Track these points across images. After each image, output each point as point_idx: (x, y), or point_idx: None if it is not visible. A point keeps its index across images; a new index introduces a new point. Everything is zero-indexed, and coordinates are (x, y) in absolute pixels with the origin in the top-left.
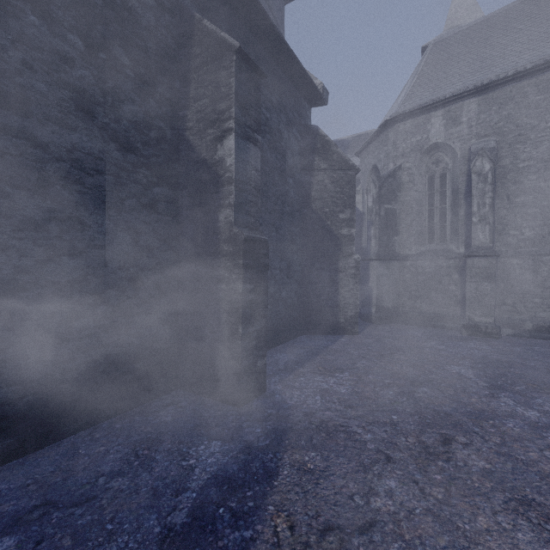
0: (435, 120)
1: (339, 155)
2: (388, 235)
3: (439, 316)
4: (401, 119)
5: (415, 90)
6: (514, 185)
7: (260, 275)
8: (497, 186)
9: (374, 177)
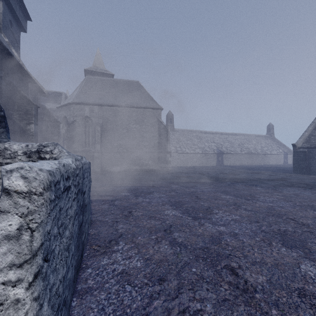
0: (86, 109)
1: (54, 117)
2: (71, 143)
3: None
4: (76, 104)
5: (80, 94)
6: (106, 134)
7: None
8: (102, 133)
9: (65, 123)
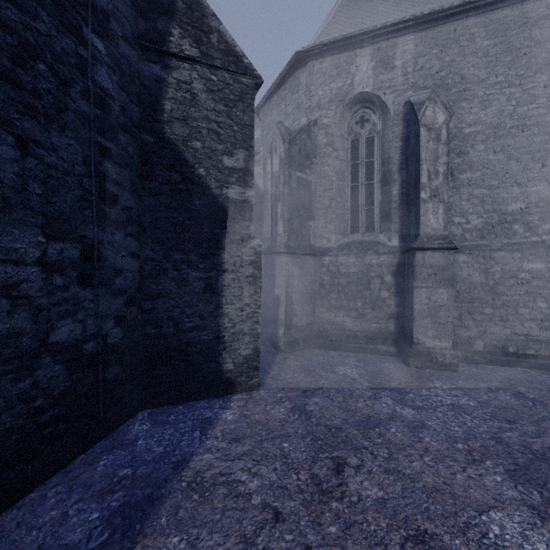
0: (361, 61)
1: (224, 38)
2: (300, 217)
3: (368, 335)
4: (318, 53)
5: (332, 27)
6: (459, 156)
7: None
8: None
9: (282, 127)
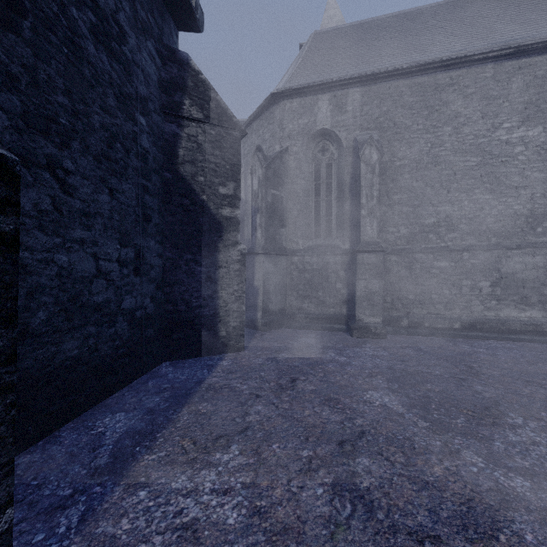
0: (322, 104)
1: (220, 105)
2: (275, 225)
3: (327, 317)
4: (288, 95)
5: (301, 71)
6: (392, 182)
7: None
8: None
9: (260, 155)
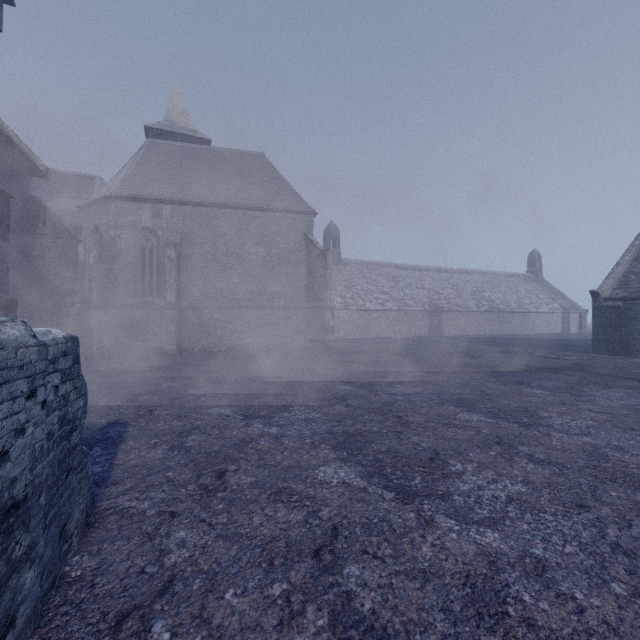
0: (146, 210)
1: (63, 226)
2: (108, 288)
3: (148, 349)
4: (120, 199)
5: (133, 178)
6: (191, 267)
7: None
8: (182, 266)
9: (96, 241)
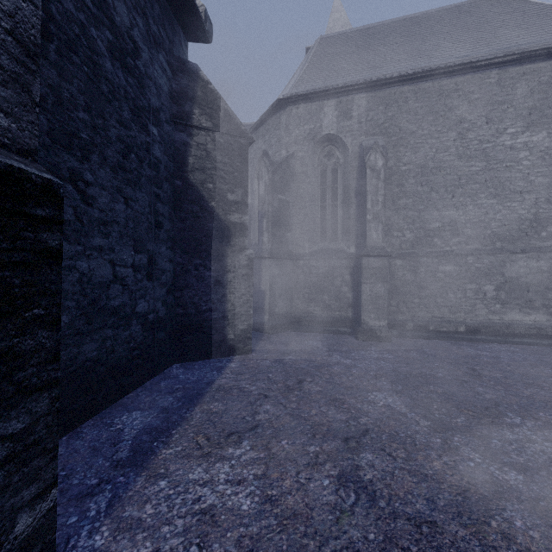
0: (328, 110)
1: (228, 113)
2: (281, 229)
3: (333, 320)
4: (295, 101)
5: (307, 76)
6: (397, 187)
7: (26, 276)
8: None
9: (266, 160)
